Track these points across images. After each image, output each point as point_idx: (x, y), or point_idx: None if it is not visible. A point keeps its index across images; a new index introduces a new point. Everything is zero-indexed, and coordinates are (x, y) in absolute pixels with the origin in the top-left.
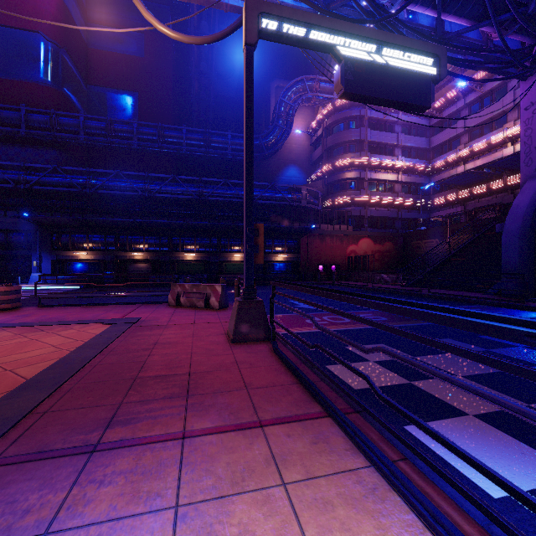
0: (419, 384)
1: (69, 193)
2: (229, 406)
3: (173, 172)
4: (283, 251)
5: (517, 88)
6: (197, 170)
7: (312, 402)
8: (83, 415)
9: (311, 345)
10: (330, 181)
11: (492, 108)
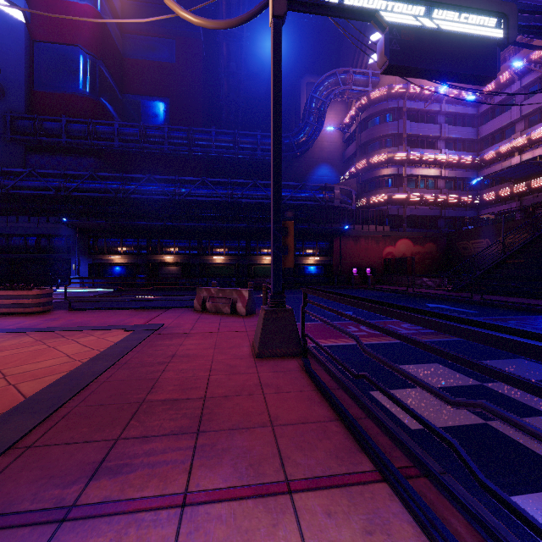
0: (499, 426)
1: (105, 199)
2: (249, 453)
3: (203, 175)
4: (314, 254)
5: None
6: (226, 173)
7: (359, 453)
8: (69, 456)
9: (356, 374)
10: (364, 179)
11: None
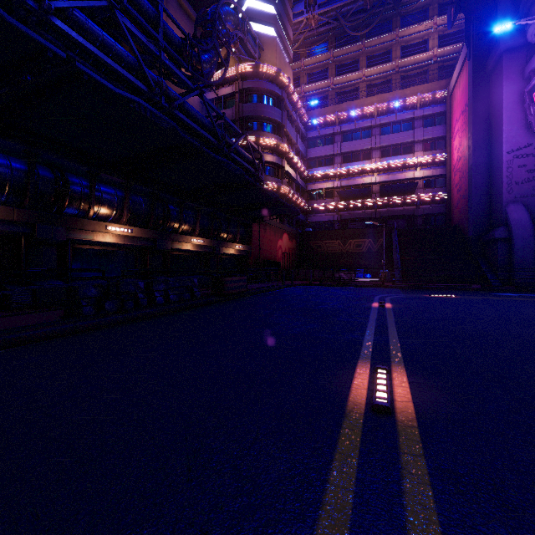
0: None
1: None
2: None
3: None
4: (233, 240)
5: (379, 135)
6: None
7: None
8: None
9: None
10: None
11: (363, 143)
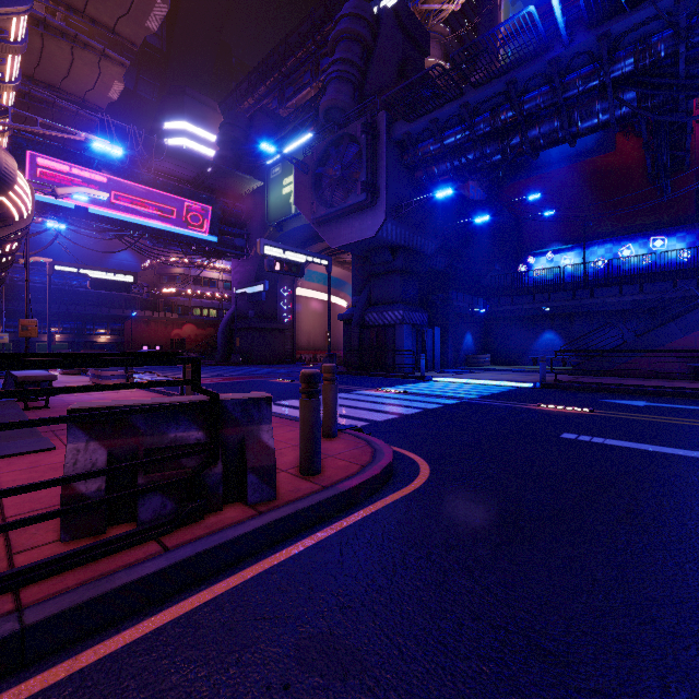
0: None
1: None
2: None
3: None
4: (106, 333)
5: None
6: None
7: None
8: None
9: None
10: (159, 272)
11: None
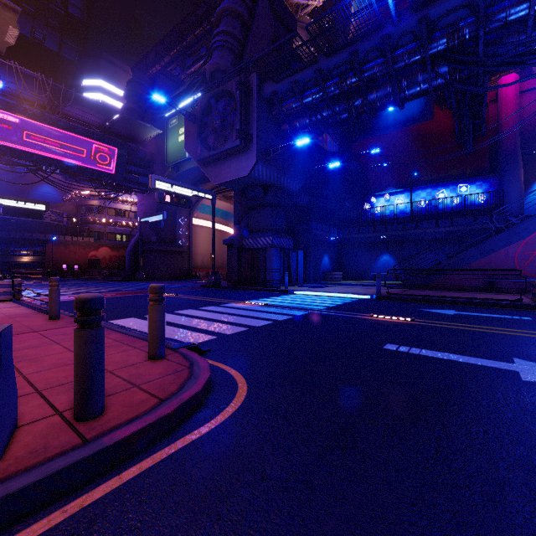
0: None
1: None
2: None
3: None
4: (29, 254)
5: None
6: None
7: None
8: None
9: None
10: (78, 204)
11: None
